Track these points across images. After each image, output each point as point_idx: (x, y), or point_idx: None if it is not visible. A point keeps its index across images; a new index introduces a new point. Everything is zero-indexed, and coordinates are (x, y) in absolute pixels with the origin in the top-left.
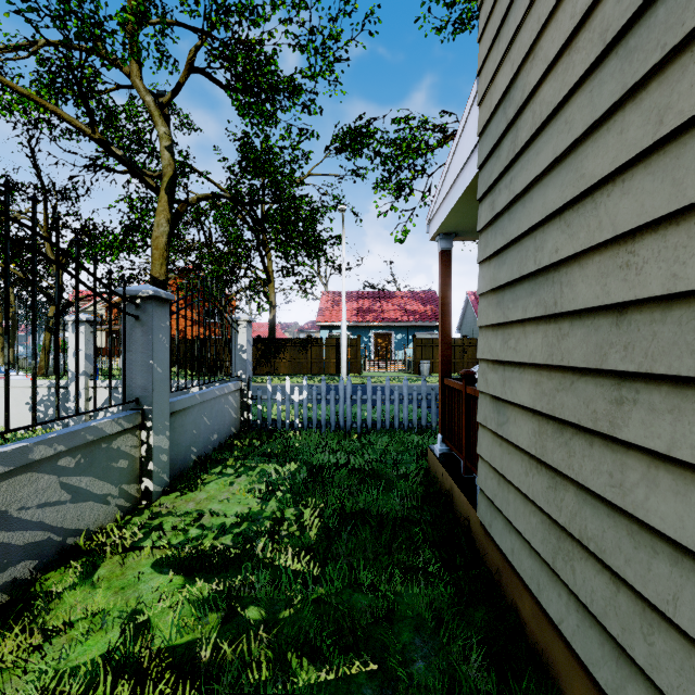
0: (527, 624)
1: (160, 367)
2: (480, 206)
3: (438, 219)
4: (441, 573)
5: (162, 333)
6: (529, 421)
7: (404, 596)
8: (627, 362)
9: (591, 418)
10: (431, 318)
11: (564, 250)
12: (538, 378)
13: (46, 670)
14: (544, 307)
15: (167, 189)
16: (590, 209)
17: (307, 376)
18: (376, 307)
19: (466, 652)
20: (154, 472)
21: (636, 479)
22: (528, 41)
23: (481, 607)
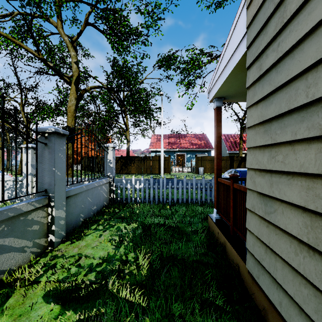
0: None
1: (59, 172)
2: (248, 71)
3: (215, 89)
4: (224, 306)
5: (60, 153)
6: (299, 215)
7: None
8: None
9: None
10: (204, 147)
11: None
12: (309, 184)
13: None
14: (319, 129)
15: (75, 83)
16: None
17: (145, 174)
18: (177, 142)
19: None
20: (55, 231)
21: None
22: None
23: None
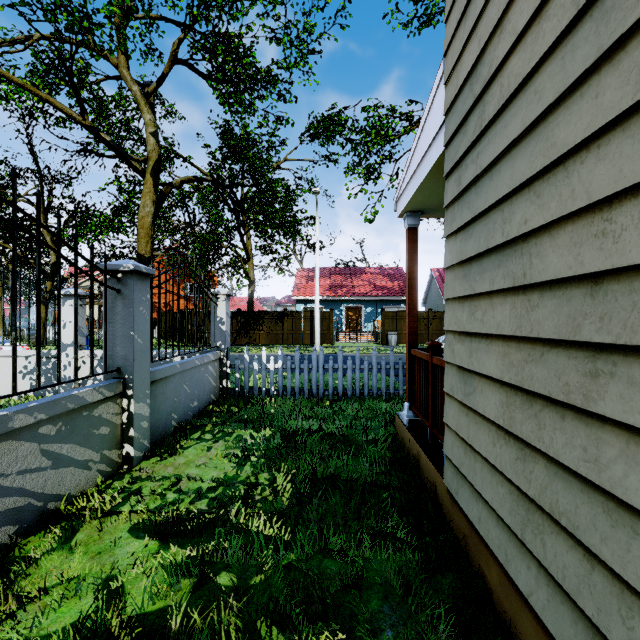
0: (494, 593)
1: (140, 338)
2: (447, 182)
3: (405, 198)
4: (409, 539)
5: (142, 306)
6: (496, 392)
7: (373, 562)
8: (603, 333)
9: (563, 391)
10: (398, 293)
11: (533, 221)
12: (505, 349)
13: (17, 638)
14: (512, 279)
15: (152, 172)
16: (561, 177)
17: (284, 346)
18: (347, 283)
19: (434, 621)
20: (135, 438)
21: (614, 455)
22: (495, 16)
23: (448, 574)
